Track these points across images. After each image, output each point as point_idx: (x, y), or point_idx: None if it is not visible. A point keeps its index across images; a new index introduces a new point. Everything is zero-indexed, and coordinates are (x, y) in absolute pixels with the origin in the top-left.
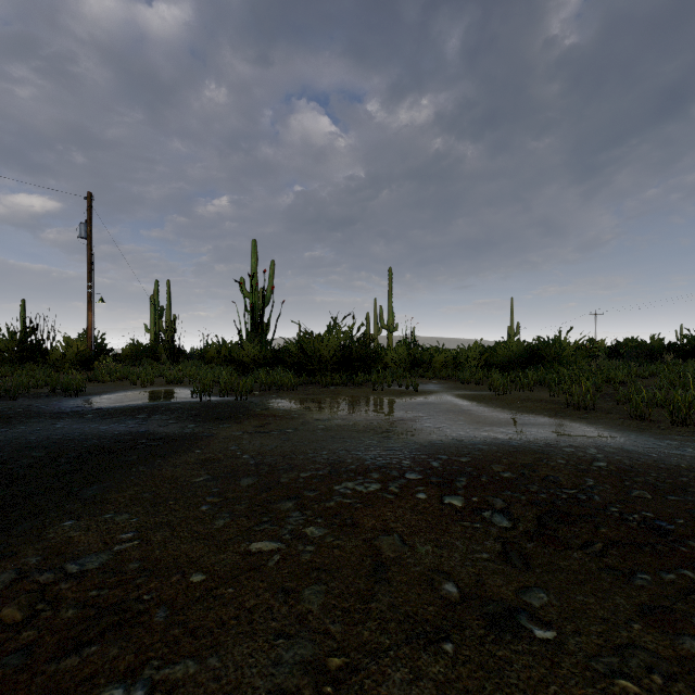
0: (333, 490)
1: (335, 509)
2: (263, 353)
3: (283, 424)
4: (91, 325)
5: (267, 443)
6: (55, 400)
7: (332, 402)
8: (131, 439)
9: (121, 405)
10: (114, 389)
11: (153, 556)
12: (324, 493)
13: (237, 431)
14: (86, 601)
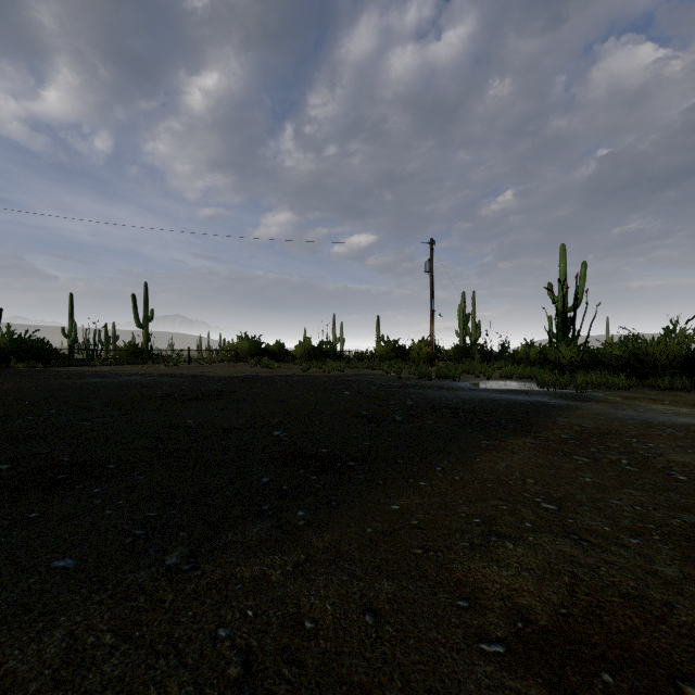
0: (690, 428)
1: (692, 431)
2: (580, 356)
3: (633, 408)
4: (432, 333)
5: (629, 413)
6: (450, 382)
7: (675, 401)
8: (537, 402)
9: (495, 388)
10: (469, 379)
11: (609, 428)
12: (684, 428)
13: (600, 407)
14: (596, 431)
